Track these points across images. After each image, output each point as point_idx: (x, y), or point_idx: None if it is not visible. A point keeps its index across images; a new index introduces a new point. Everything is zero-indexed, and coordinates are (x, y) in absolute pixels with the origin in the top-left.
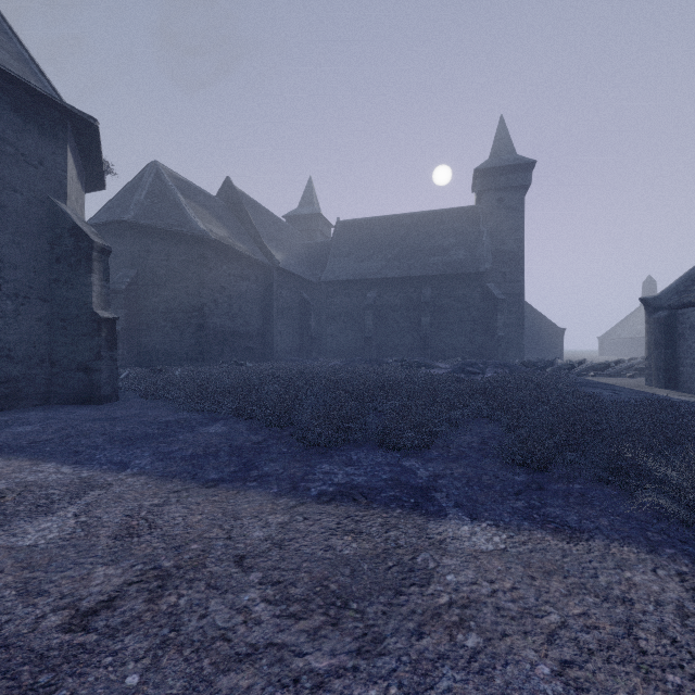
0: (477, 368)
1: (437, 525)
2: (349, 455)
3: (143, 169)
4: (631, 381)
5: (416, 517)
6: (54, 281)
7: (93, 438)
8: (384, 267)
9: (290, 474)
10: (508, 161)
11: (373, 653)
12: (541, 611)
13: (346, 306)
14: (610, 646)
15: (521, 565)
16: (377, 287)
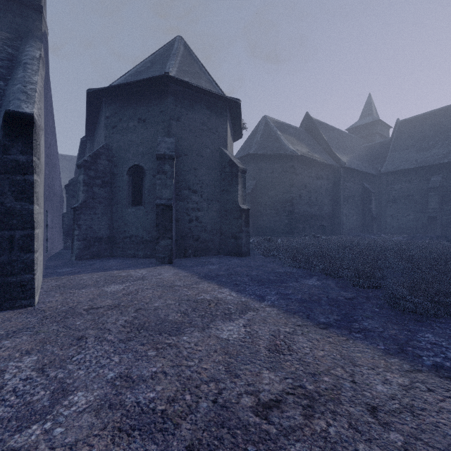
0: None
1: None
2: None
3: (258, 122)
4: None
5: None
6: (222, 191)
7: (242, 277)
8: None
9: (391, 334)
10: None
11: None
12: None
13: (407, 191)
14: None
15: None
16: (442, 170)
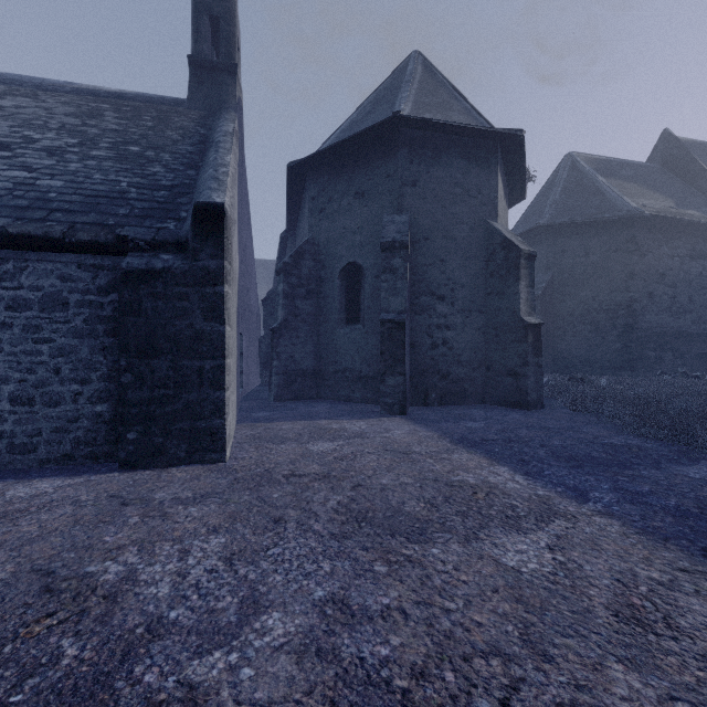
0: None
1: None
2: None
3: (557, 167)
4: None
5: None
6: (488, 294)
7: (533, 447)
8: None
9: None
10: None
11: None
12: None
13: None
14: None
15: None
16: None
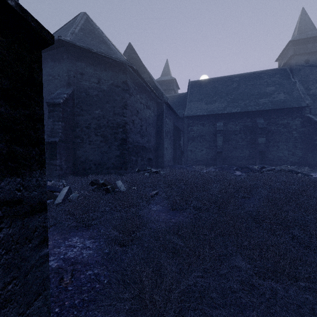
0: None
1: None
2: None
3: (76, 17)
4: None
5: None
6: None
7: None
8: (227, 106)
9: None
10: (314, 34)
11: None
12: None
13: (201, 132)
14: None
15: None
16: (223, 119)
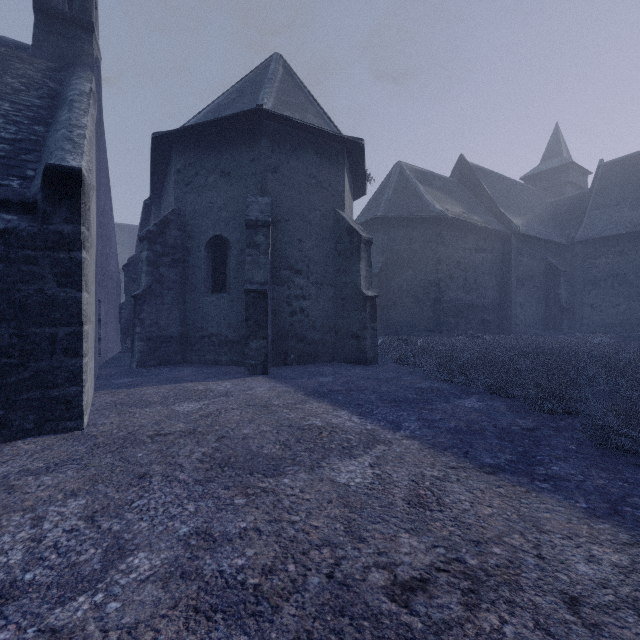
0: None
1: None
2: None
3: (390, 172)
4: None
5: None
6: (337, 271)
7: (367, 394)
8: None
9: (597, 485)
10: None
11: None
12: None
13: (616, 268)
14: None
15: None
16: None
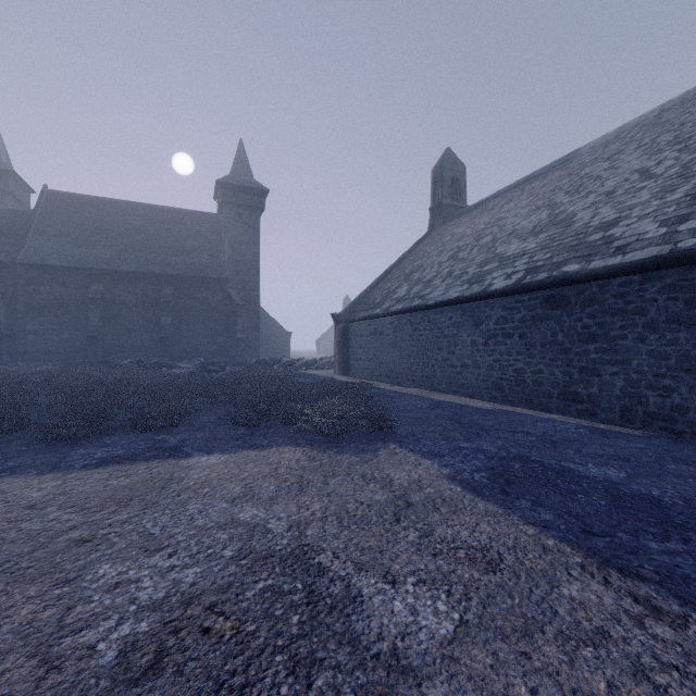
0: (218, 367)
1: (186, 461)
2: (102, 441)
3: None
4: (327, 372)
5: (171, 460)
6: None
7: None
8: (116, 258)
9: (44, 461)
10: (247, 182)
11: (153, 507)
12: (241, 475)
13: (60, 298)
14: (267, 476)
15: (235, 464)
16: (105, 279)
